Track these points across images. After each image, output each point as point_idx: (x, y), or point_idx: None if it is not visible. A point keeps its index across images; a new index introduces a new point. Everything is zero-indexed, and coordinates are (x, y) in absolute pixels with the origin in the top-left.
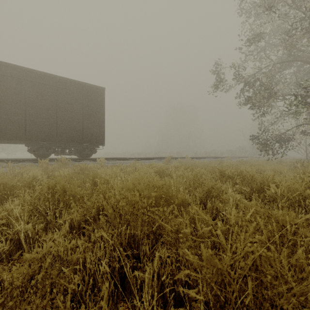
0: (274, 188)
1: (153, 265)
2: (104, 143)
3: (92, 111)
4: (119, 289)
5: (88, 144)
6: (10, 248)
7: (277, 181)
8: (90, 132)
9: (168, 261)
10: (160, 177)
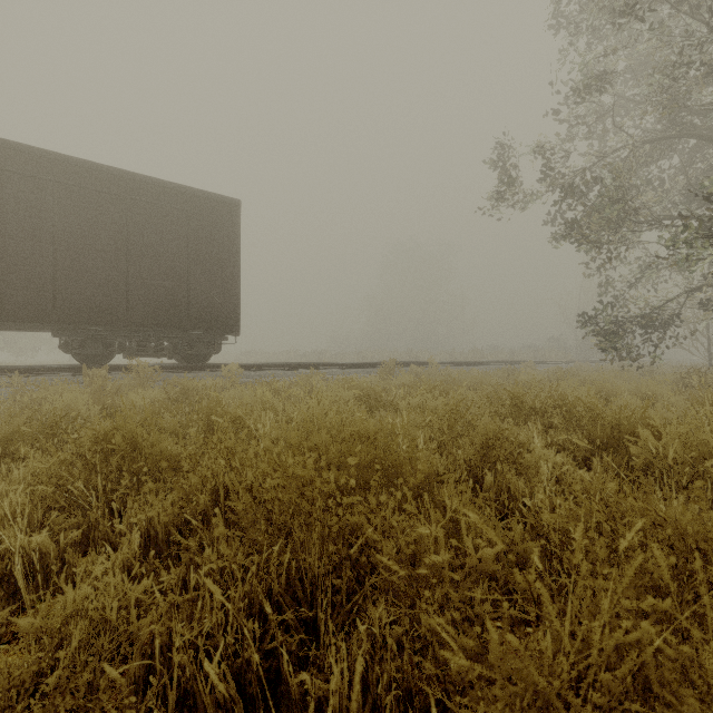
0: (649, 439)
1: (352, 651)
2: (238, 330)
3: (210, 255)
4: None
5: (202, 332)
6: None
7: (657, 423)
8: (206, 305)
9: (392, 644)
10: (370, 410)
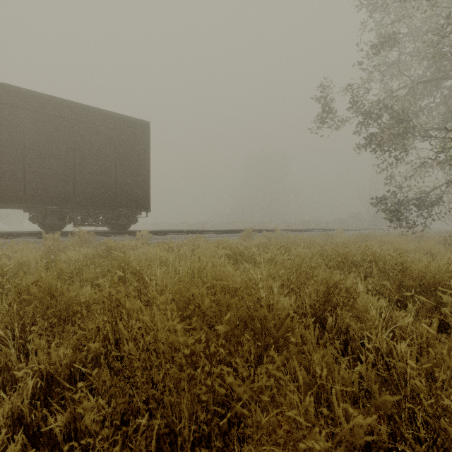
0: None
1: None
2: (149, 208)
3: (130, 158)
4: None
5: (125, 209)
6: None
7: None
8: (127, 191)
9: None
10: (236, 263)
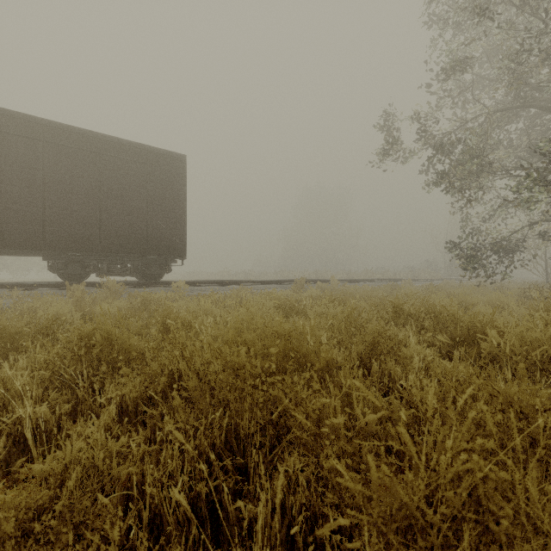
0: (495, 337)
1: (273, 487)
2: (185, 255)
3: (163, 198)
4: (208, 535)
5: (157, 257)
6: (7, 451)
7: (501, 324)
8: (160, 236)
9: (302, 480)
10: (285, 316)
